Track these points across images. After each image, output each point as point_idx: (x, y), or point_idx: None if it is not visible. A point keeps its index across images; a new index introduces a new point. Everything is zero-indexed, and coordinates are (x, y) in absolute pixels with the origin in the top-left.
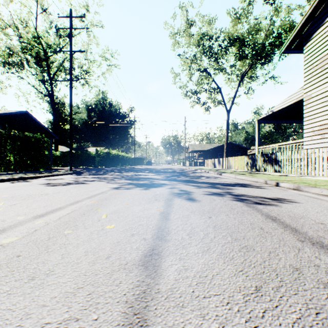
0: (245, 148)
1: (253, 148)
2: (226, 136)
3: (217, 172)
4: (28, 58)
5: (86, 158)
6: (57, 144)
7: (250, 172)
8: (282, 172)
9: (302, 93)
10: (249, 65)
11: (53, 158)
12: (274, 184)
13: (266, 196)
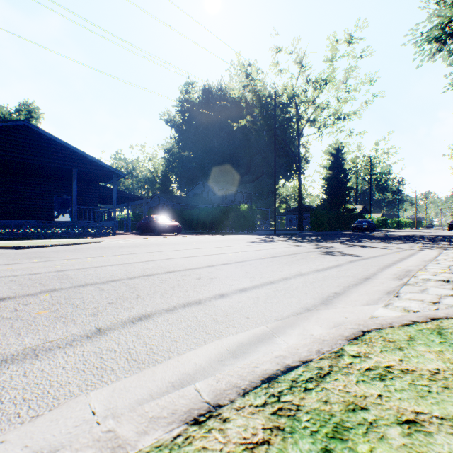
0: None
1: None
2: None
3: None
4: None
5: None
6: None
7: None
8: None
9: None
10: None
11: None
12: None
13: None
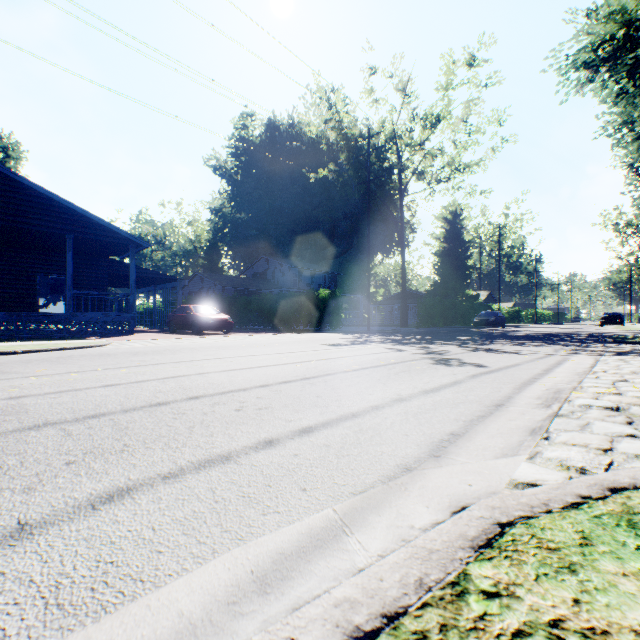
0: None
1: None
2: None
3: None
4: None
5: None
6: None
7: None
8: None
9: None
10: None
11: None
12: None
13: None
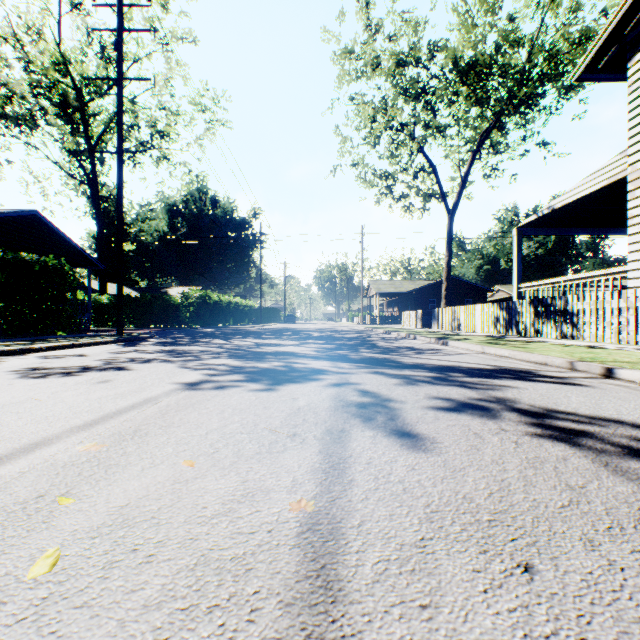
0: (483, 289)
1: (497, 288)
2: (447, 264)
3: (435, 338)
4: (47, 107)
5: (163, 309)
6: (105, 281)
7: (511, 339)
8: (580, 338)
9: (624, 164)
10: (495, 119)
11: (95, 308)
12: (600, 371)
13: (621, 415)
